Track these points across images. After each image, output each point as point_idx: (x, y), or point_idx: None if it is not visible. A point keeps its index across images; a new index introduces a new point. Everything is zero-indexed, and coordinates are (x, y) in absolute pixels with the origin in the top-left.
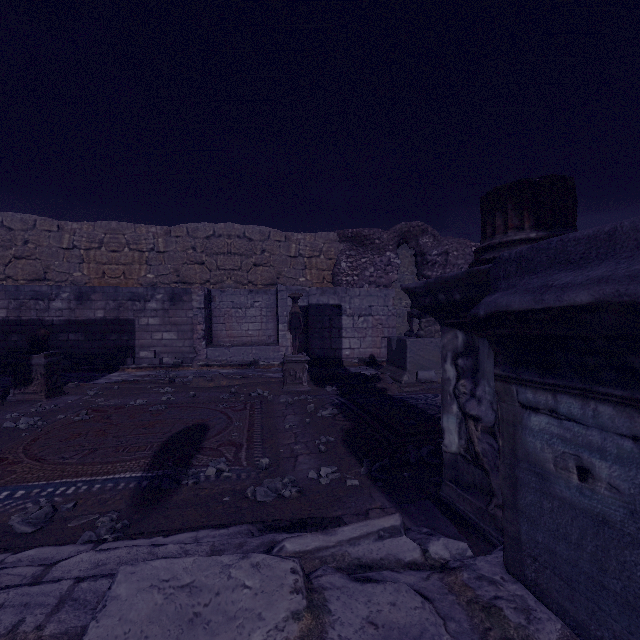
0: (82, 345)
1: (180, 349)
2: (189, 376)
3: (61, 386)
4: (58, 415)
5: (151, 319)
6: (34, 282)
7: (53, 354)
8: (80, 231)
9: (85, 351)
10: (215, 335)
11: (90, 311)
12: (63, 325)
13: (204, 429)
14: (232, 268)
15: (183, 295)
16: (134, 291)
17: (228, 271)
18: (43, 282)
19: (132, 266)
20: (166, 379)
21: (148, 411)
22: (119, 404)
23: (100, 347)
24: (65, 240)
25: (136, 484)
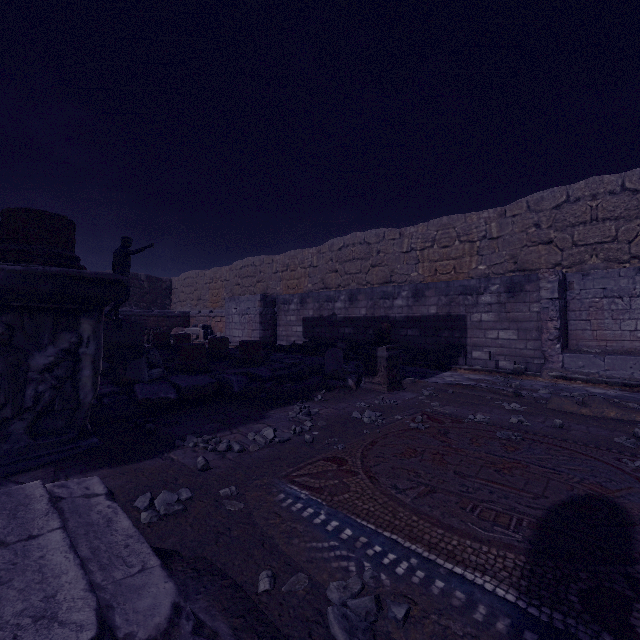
0: (417, 340)
1: (520, 352)
2: (539, 390)
3: (399, 380)
4: (395, 414)
5: (484, 315)
6: (383, 285)
7: (393, 348)
8: (416, 234)
9: (420, 346)
10: (572, 336)
11: (424, 307)
12: (403, 321)
13: (619, 518)
14: (599, 241)
15: (524, 284)
16: (465, 284)
17: (591, 246)
18: (389, 284)
19: (462, 259)
20: (509, 390)
21: (495, 437)
22: (455, 414)
23: (432, 343)
24: (404, 245)
25: (509, 628)
